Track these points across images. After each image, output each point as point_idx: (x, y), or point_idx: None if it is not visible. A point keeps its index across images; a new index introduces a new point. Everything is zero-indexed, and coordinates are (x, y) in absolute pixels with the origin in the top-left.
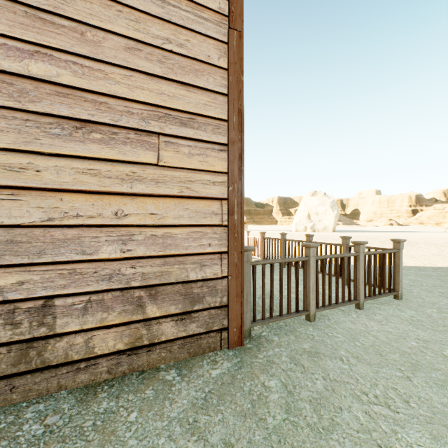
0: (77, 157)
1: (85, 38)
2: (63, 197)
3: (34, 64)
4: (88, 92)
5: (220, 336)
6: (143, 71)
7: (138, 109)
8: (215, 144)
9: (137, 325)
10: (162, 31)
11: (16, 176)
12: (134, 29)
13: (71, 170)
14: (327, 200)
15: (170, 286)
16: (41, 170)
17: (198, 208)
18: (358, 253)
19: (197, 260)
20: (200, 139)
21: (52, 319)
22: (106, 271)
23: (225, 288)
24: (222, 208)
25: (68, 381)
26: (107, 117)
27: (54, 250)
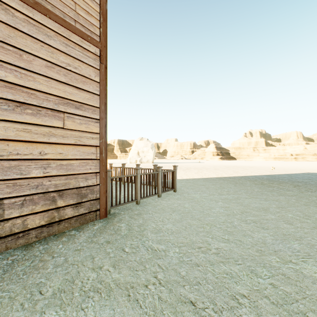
0: (17, 122)
1: (22, 58)
2: (9, 144)
3: None
4: (24, 87)
5: (96, 213)
6: (55, 79)
7: (52, 98)
8: (93, 119)
9: (52, 211)
10: (66, 59)
11: None
12: (51, 56)
13: (13, 129)
14: (149, 143)
15: (70, 190)
16: None
17: (85, 150)
18: (159, 171)
19: (84, 176)
20: (86, 116)
21: (2, 211)
22: (34, 184)
23: (98, 190)
24: (96, 151)
25: (12, 244)
26: (35, 101)
27: (3, 173)
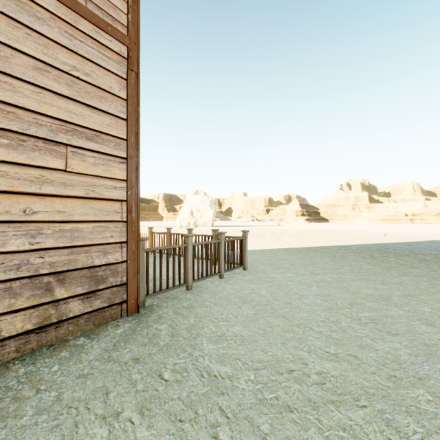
0: None
1: None
2: None
3: None
4: None
5: (121, 307)
6: (51, 90)
7: (47, 122)
8: (116, 157)
9: (46, 307)
10: (70, 59)
11: None
12: (43, 52)
13: None
14: (207, 199)
15: (77, 271)
16: None
17: (102, 207)
18: (221, 240)
19: (101, 249)
20: (104, 152)
21: None
22: (14, 262)
23: (125, 269)
24: (122, 208)
25: None
26: (15, 125)
27: None
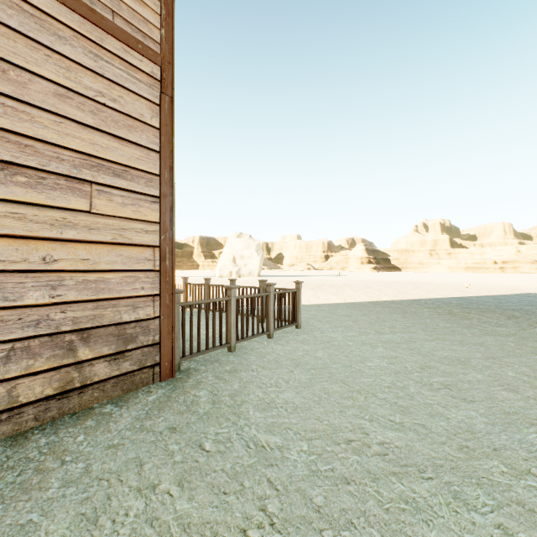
0: None
1: (8, 76)
2: None
3: None
4: (11, 132)
5: (153, 371)
6: (74, 120)
7: (69, 156)
8: (148, 196)
9: (68, 369)
10: (95, 83)
11: None
12: (65, 76)
13: None
14: (252, 243)
15: (103, 329)
16: None
17: (132, 254)
18: (269, 292)
19: (131, 303)
20: (134, 190)
21: None
22: (32, 318)
23: (158, 327)
24: (154, 255)
25: None
26: (34, 160)
27: None
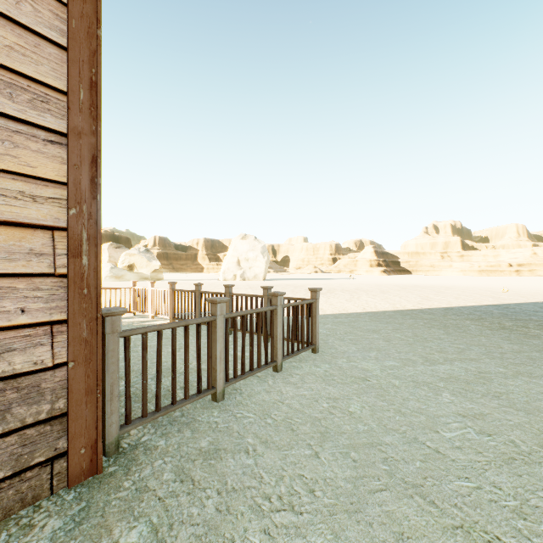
0: None
1: None
2: None
3: None
4: None
5: (51, 471)
6: None
7: None
8: (37, 128)
9: None
10: None
11: None
12: None
13: None
14: (258, 245)
15: None
16: None
17: None
18: (276, 306)
19: None
20: None
21: None
22: None
23: (63, 383)
24: (54, 245)
25: None
26: None
27: None
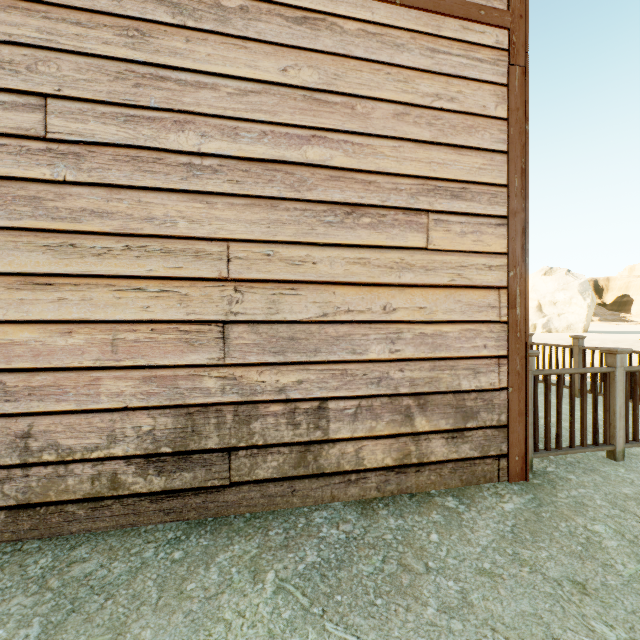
0: (348, 245)
1: (355, 112)
2: (335, 291)
3: (311, 150)
4: (358, 171)
5: (498, 464)
6: (411, 139)
7: (406, 184)
8: (491, 218)
9: (405, 439)
10: (431, 86)
11: (296, 270)
12: (402, 90)
13: (342, 260)
14: (572, 281)
15: (440, 396)
16: (317, 262)
17: (471, 300)
18: None
19: (470, 366)
20: (473, 213)
21: (326, 423)
22: (374, 374)
23: (504, 402)
24: (499, 300)
25: (339, 492)
26: (375, 197)
27: (327, 348)
